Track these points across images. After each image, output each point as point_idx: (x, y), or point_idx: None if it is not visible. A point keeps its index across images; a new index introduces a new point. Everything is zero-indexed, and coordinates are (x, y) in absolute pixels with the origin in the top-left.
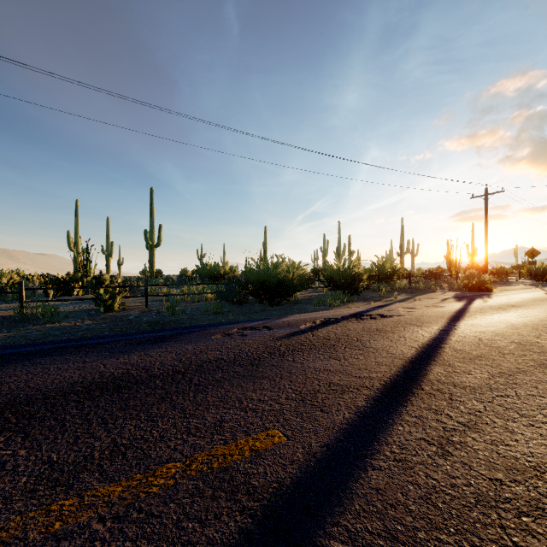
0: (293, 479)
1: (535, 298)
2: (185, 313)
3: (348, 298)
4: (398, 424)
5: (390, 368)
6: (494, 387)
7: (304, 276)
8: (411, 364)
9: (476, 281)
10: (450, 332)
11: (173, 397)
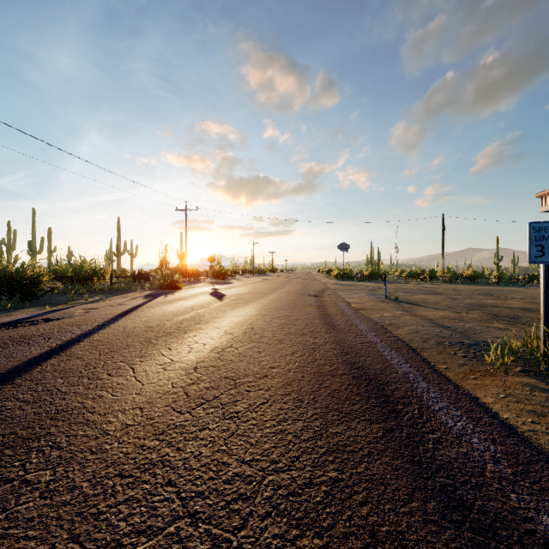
0: None
1: (201, 292)
2: None
3: (16, 305)
4: None
5: None
6: (91, 364)
7: None
8: (27, 363)
9: (170, 281)
10: (105, 327)
11: None
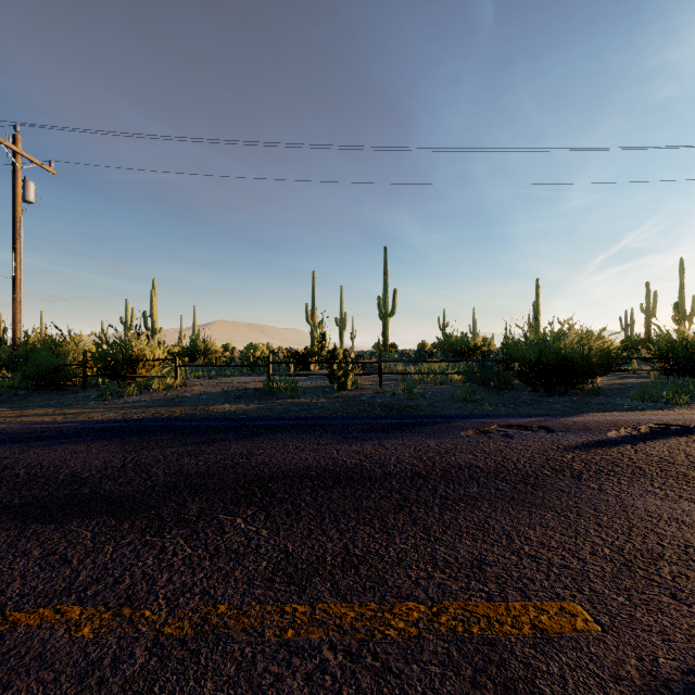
0: None
1: None
2: (425, 397)
3: None
4: None
5: None
6: None
7: (610, 351)
8: None
9: None
10: None
11: (412, 508)
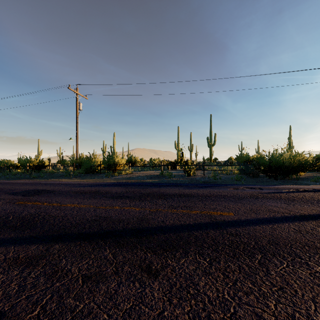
0: (228, 221)
1: None
2: (221, 179)
3: None
4: (287, 223)
5: (318, 212)
6: None
7: (307, 161)
8: None
9: None
10: None
11: (203, 201)
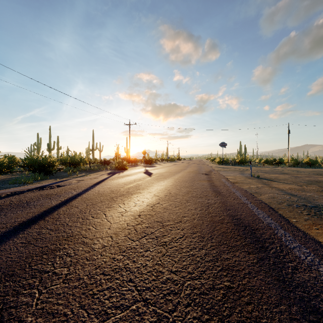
0: None
1: (138, 172)
2: None
3: (42, 177)
4: (11, 240)
5: (34, 214)
6: (83, 211)
7: (4, 163)
8: (50, 209)
9: (121, 165)
10: (88, 190)
11: None
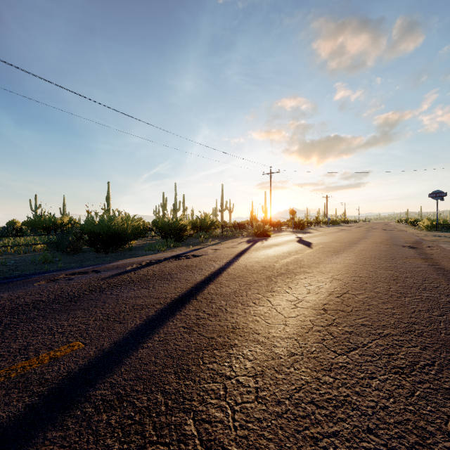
0: (81, 367)
1: (288, 240)
2: (7, 265)
3: (174, 244)
4: (171, 321)
5: (182, 290)
6: (237, 292)
7: (139, 227)
8: (197, 285)
9: (262, 230)
10: (232, 264)
11: None
